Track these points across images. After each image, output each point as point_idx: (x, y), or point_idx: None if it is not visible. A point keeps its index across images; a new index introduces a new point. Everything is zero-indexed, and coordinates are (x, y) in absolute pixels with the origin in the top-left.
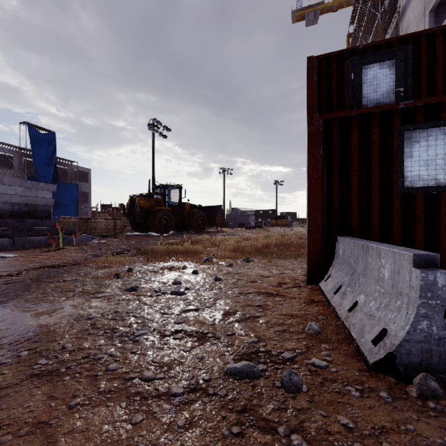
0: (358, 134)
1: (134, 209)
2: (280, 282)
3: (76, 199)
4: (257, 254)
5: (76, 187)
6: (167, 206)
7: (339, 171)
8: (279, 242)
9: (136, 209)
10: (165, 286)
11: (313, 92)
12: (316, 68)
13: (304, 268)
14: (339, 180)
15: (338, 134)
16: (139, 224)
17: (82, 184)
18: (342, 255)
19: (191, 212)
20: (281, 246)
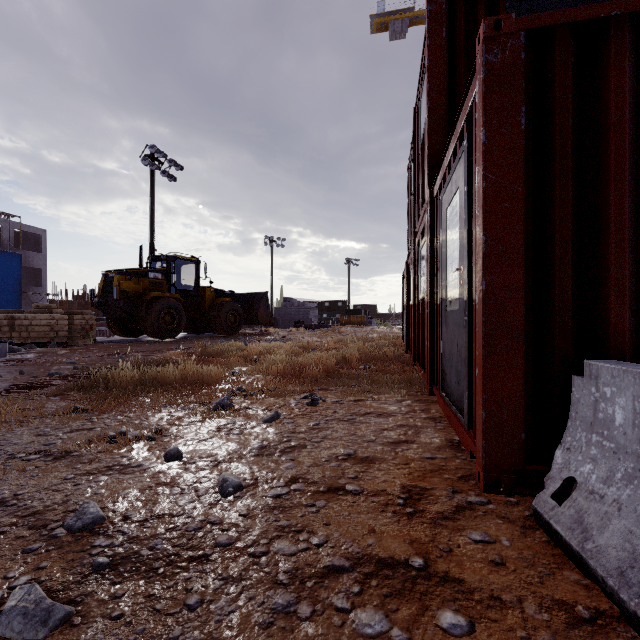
0: (628, 71)
1: (111, 296)
2: (408, 487)
3: (17, 280)
4: (330, 381)
5: (17, 258)
6: (174, 292)
7: (574, 174)
8: (365, 353)
9: (114, 296)
10: (29, 543)
11: (441, 61)
12: (445, 15)
13: (439, 420)
14: (574, 199)
15: (571, 72)
16: (123, 321)
17: (30, 254)
18: (637, 428)
19: (217, 303)
20: (369, 361)
